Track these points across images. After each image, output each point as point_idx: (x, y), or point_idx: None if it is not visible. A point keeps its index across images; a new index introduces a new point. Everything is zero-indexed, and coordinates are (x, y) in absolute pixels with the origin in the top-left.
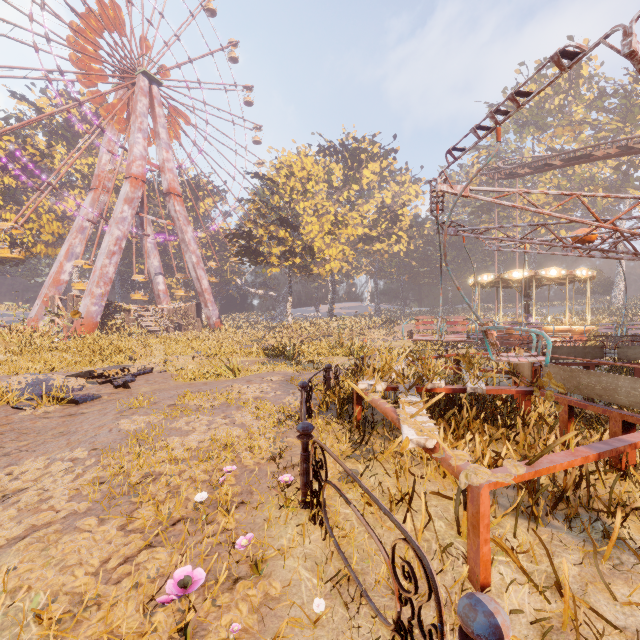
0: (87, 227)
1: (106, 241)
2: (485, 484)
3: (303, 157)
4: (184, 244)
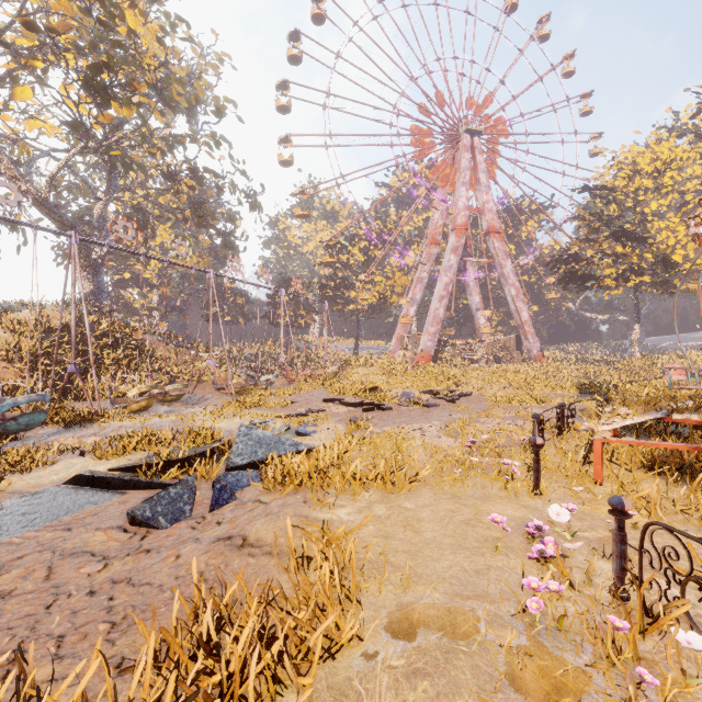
0: (424, 277)
1: (437, 288)
2: (597, 438)
3: (653, 146)
4: (503, 278)
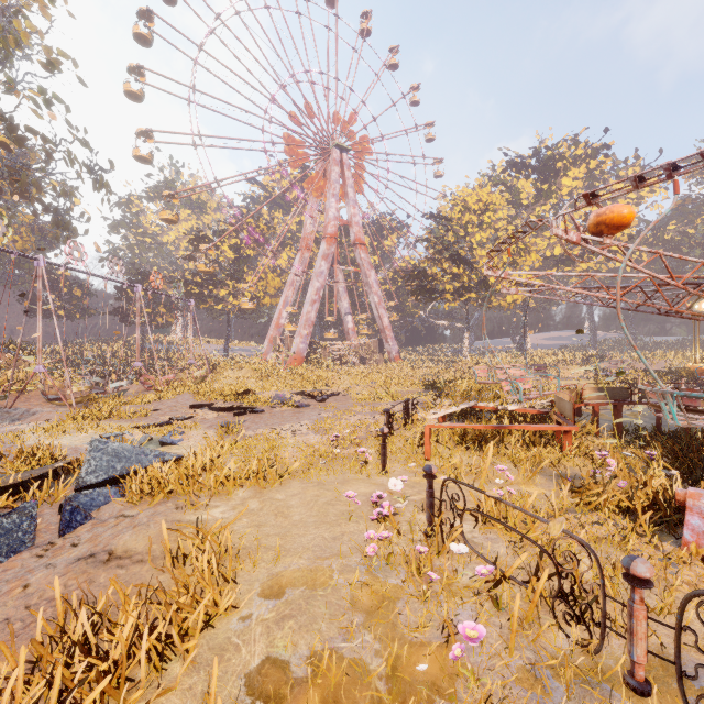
0: (297, 281)
1: (310, 292)
2: (427, 425)
3: (478, 190)
4: (368, 287)
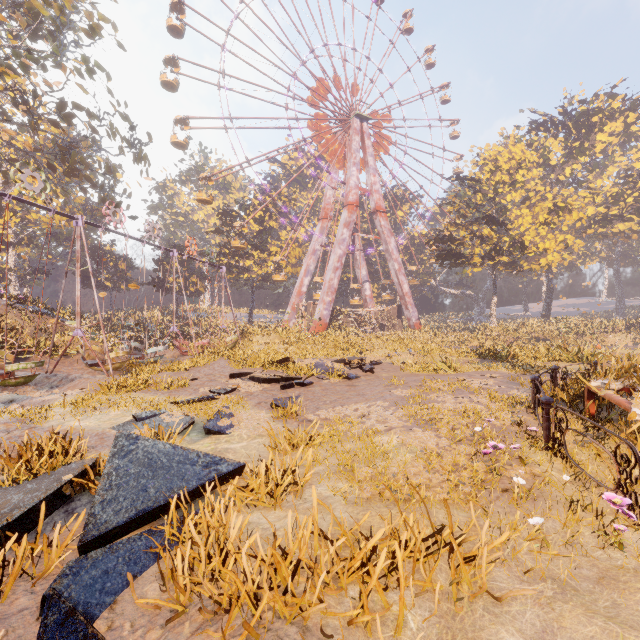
0: (317, 250)
1: (332, 259)
2: None
3: (511, 147)
4: (387, 254)
